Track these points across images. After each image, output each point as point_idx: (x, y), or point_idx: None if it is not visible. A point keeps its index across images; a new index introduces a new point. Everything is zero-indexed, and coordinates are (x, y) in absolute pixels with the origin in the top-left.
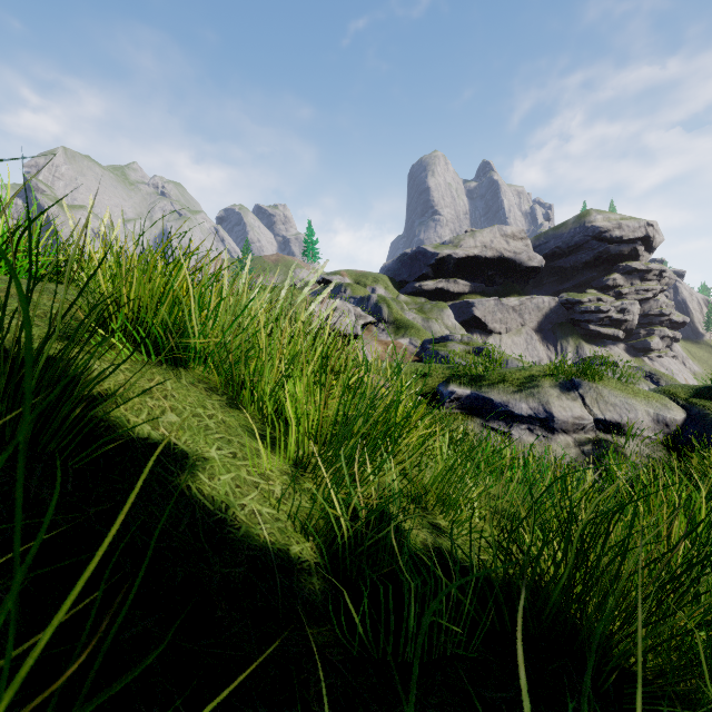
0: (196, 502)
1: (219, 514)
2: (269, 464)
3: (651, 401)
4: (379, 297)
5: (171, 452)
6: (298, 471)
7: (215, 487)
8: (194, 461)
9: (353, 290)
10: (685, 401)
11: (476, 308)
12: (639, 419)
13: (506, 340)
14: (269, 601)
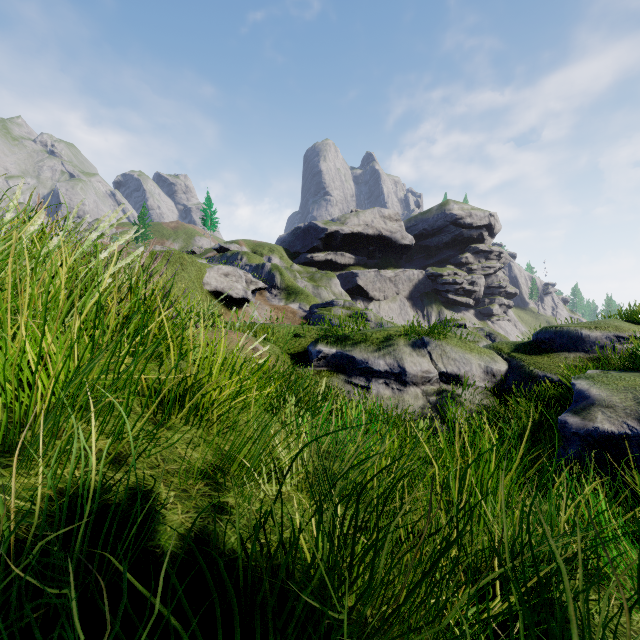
0: None
1: None
2: None
3: (483, 355)
4: (273, 265)
5: None
6: (4, 460)
7: None
8: None
9: (249, 259)
10: (508, 355)
11: (360, 278)
12: (473, 371)
13: (384, 306)
14: None
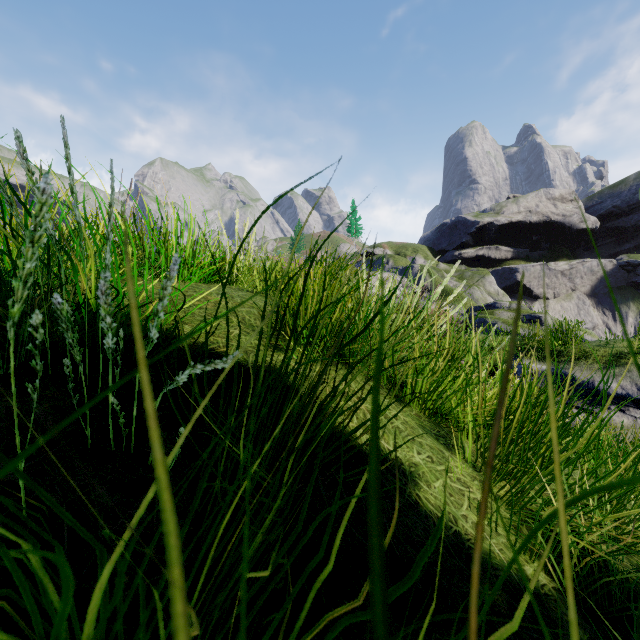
0: (430, 512)
1: (452, 526)
2: (457, 468)
3: None
4: (422, 267)
5: (389, 457)
6: (479, 474)
7: (435, 496)
8: (408, 466)
9: (395, 261)
10: None
11: (520, 274)
12: None
13: (554, 306)
14: (540, 632)
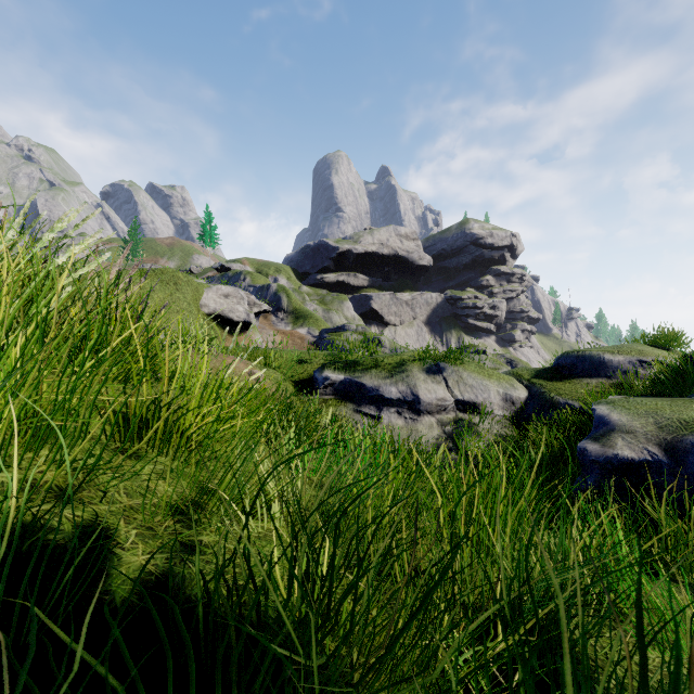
0: None
1: None
2: None
3: (502, 382)
4: (279, 286)
5: None
6: None
7: None
8: None
9: (253, 279)
10: (528, 381)
11: (374, 301)
12: (491, 399)
13: (400, 332)
14: None
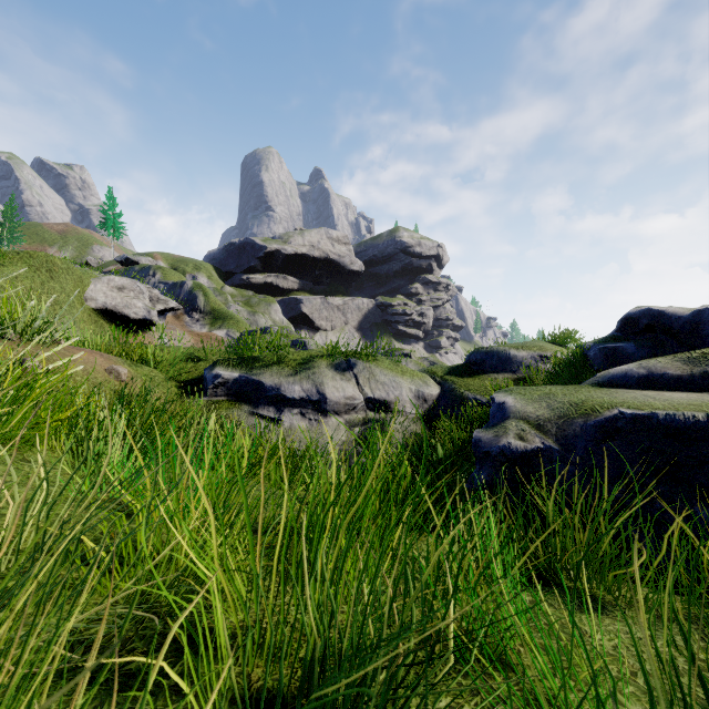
0: None
1: None
2: None
3: (415, 379)
4: (195, 284)
5: None
6: None
7: None
8: None
9: (164, 275)
10: (441, 378)
11: (304, 305)
12: (403, 396)
13: (332, 337)
14: None
